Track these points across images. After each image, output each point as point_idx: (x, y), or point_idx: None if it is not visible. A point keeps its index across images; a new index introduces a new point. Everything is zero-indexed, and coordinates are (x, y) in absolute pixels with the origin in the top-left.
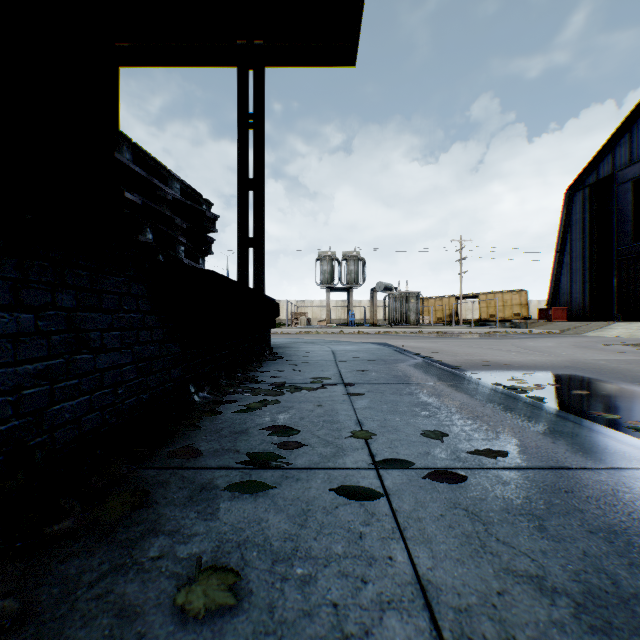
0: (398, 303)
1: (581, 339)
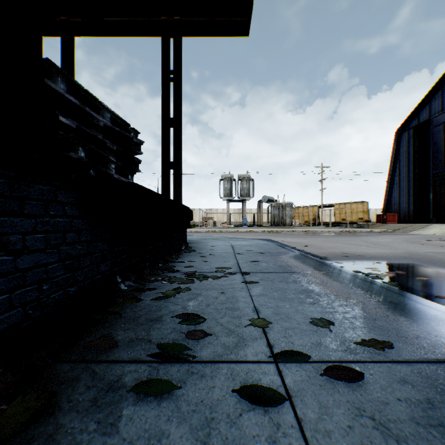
0: (277, 210)
1: (409, 236)
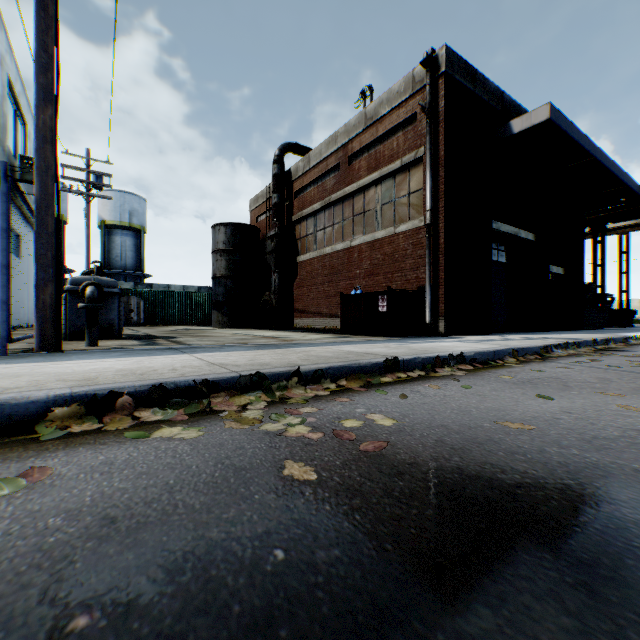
0: None
1: None
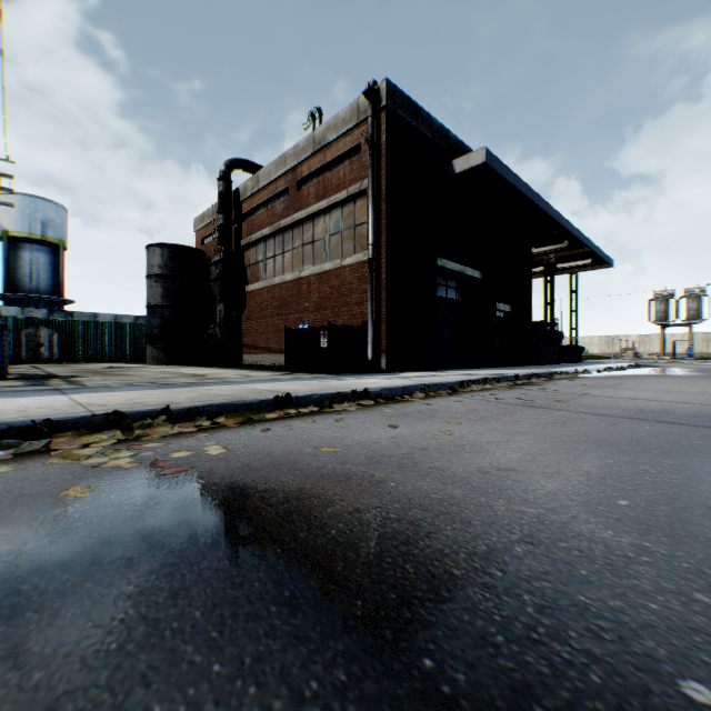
0: None
1: None
